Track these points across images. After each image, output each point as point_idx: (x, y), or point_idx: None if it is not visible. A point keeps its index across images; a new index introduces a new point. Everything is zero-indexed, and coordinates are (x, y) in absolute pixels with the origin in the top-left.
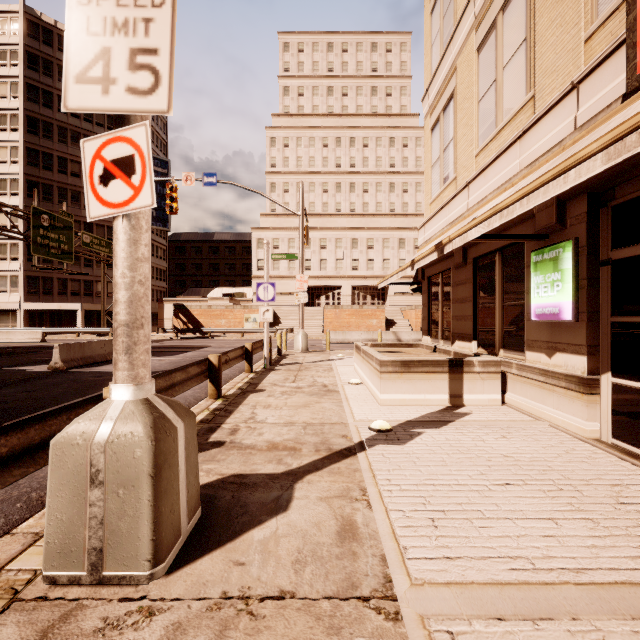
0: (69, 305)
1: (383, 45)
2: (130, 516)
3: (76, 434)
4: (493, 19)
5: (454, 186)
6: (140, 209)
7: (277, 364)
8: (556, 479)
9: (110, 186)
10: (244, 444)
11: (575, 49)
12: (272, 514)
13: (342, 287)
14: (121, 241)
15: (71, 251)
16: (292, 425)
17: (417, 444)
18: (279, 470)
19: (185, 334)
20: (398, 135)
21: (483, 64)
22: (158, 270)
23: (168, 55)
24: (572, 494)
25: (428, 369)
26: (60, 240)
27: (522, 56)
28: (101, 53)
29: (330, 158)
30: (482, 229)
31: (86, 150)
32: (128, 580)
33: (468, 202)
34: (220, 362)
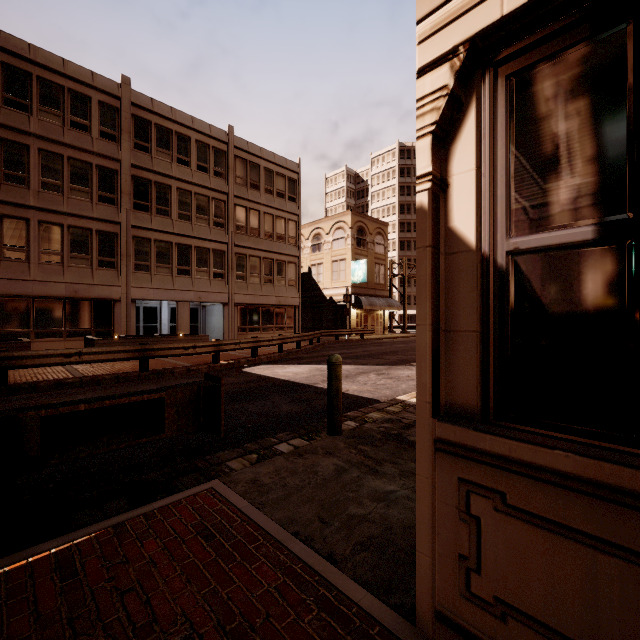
0: None
1: None
2: None
3: None
4: None
5: None
6: None
7: None
8: None
9: None
10: None
11: None
12: None
13: None
14: None
15: None
16: None
17: None
18: None
19: None
20: None
21: None
22: None
23: None
24: None
25: None
26: None
27: None
28: None
29: None
30: None
31: None
32: None
33: None
34: None
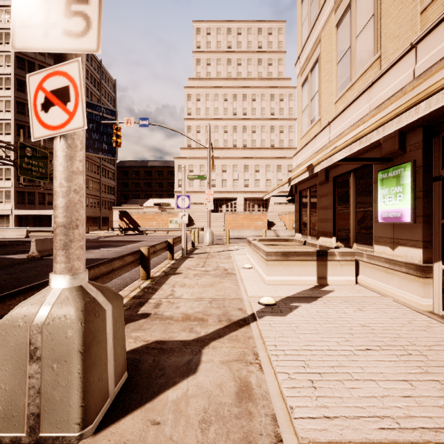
0: (46, 211)
1: (266, 30)
2: (62, 386)
3: (18, 317)
4: (348, 2)
5: (319, 125)
6: (74, 130)
7: (191, 253)
8: (405, 345)
9: (50, 112)
10: (165, 315)
11: (413, 19)
12: (184, 376)
13: (237, 199)
14: (59, 157)
15: (47, 173)
16: (201, 300)
17: (295, 315)
18: (190, 337)
19: (127, 232)
20: (276, 93)
21: (341, 35)
22: (109, 187)
23: (97, 4)
24: (419, 358)
25: (301, 258)
26: (39, 166)
27: (371, 27)
28: (42, 2)
29: (229, 109)
30: (345, 153)
31: (31, 83)
32: (61, 440)
33: (329, 136)
34: (149, 253)
